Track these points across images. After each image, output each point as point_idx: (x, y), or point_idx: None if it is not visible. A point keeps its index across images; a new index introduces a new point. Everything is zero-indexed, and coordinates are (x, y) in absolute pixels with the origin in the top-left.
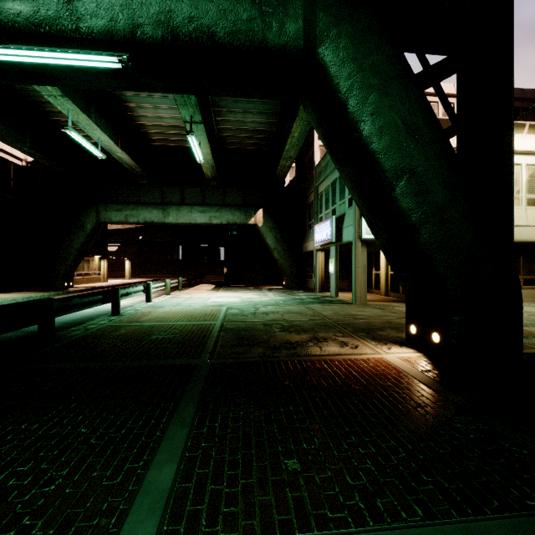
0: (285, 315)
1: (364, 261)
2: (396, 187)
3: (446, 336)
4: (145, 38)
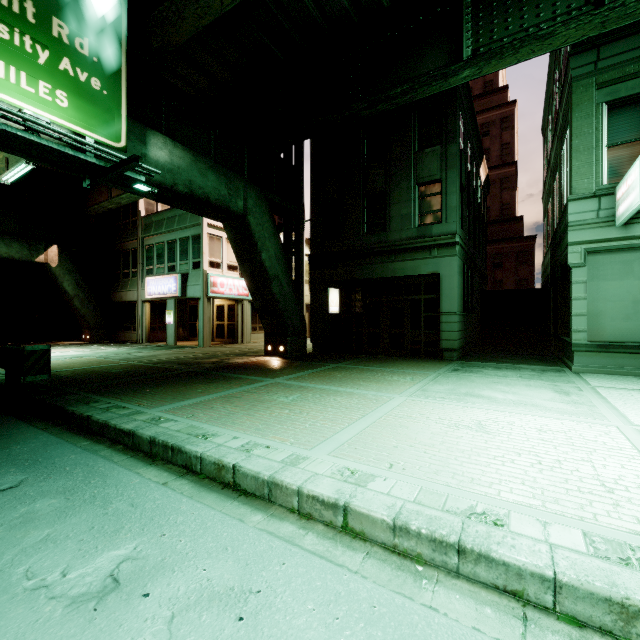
0: (172, 355)
1: (209, 313)
2: (273, 283)
3: (286, 347)
4: (177, 190)
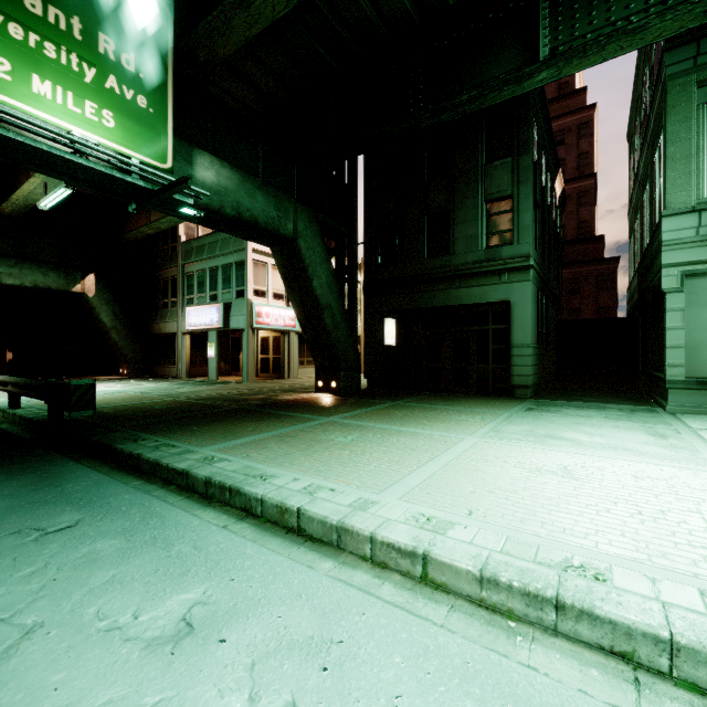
0: (216, 391)
1: (253, 346)
2: (325, 312)
3: (339, 382)
4: (224, 213)
